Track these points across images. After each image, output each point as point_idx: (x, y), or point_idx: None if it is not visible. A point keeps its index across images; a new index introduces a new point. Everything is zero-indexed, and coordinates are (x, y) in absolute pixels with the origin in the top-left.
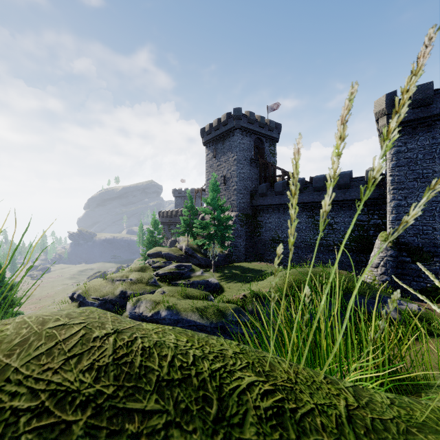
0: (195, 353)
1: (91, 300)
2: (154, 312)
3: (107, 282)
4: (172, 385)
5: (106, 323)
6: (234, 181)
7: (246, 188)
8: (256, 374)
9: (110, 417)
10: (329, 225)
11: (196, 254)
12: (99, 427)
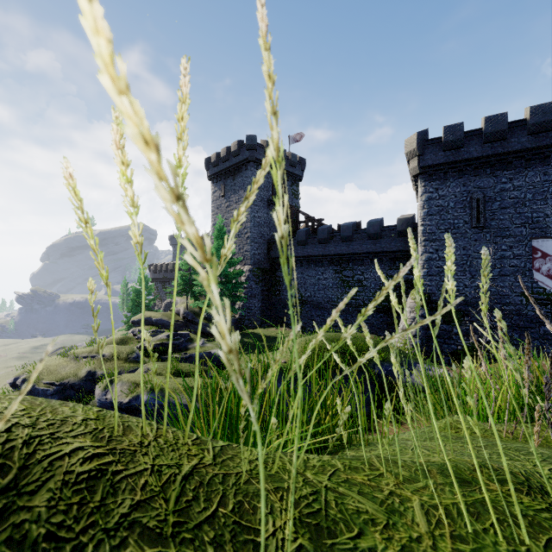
0: (21, 422)
1: (43, 386)
2: (132, 397)
3: (68, 361)
4: None
5: None
6: (248, 226)
7: (262, 236)
8: (96, 440)
9: None
10: (359, 281)
11: (198, 319)
12: None
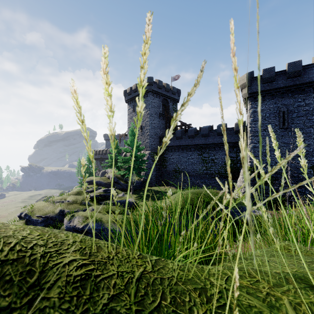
0: (38, 243)
1: (36, 217)
2: (84, 224)
3: (49, 204)
4: (6, 265)
5: None
6: (148, 129)
7: (156, 134)
8: (82, 255)
9: None
10: (212, 160)
11: (120, 181)
12: None
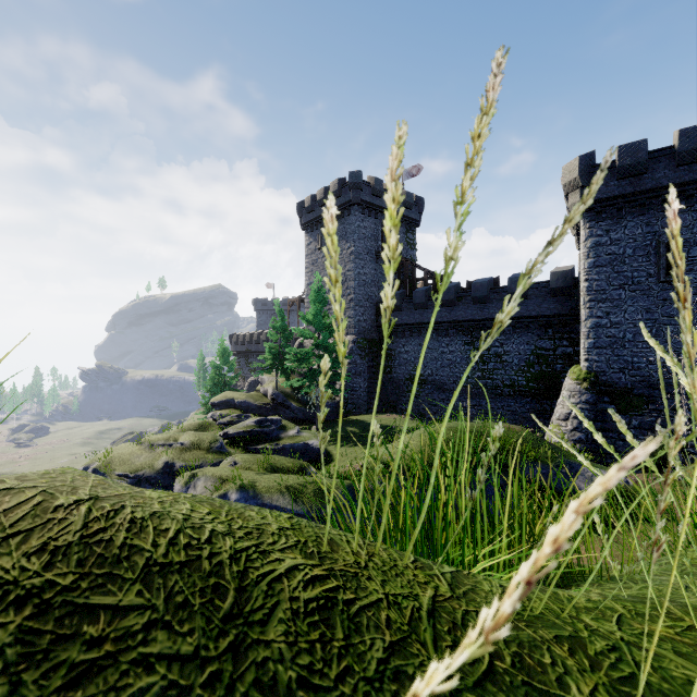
0: (216, 529)
1: (116, 478)
2: (218, 495)
3: (143, 449)
4: (170, 572)
5: (81, 488)
6: (351, 286)
7: (369, 298)
8: (305, 556)
9: (61, 618)
10: (496, 355)
11: (289, 402)
12: (41, 631)
